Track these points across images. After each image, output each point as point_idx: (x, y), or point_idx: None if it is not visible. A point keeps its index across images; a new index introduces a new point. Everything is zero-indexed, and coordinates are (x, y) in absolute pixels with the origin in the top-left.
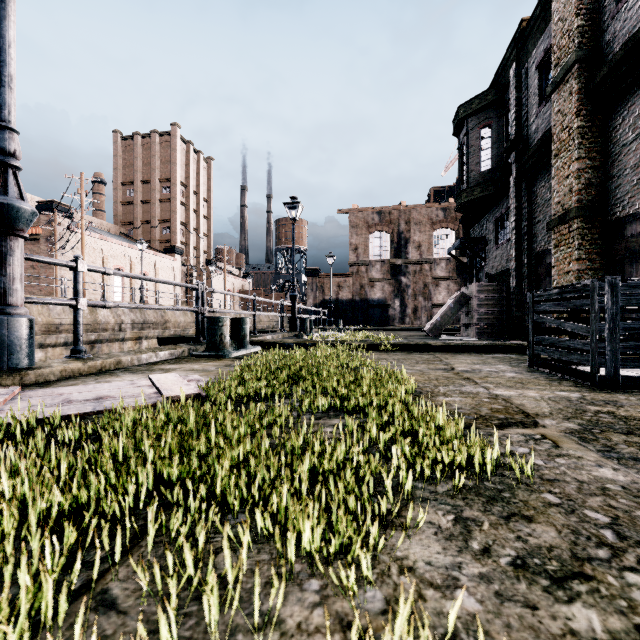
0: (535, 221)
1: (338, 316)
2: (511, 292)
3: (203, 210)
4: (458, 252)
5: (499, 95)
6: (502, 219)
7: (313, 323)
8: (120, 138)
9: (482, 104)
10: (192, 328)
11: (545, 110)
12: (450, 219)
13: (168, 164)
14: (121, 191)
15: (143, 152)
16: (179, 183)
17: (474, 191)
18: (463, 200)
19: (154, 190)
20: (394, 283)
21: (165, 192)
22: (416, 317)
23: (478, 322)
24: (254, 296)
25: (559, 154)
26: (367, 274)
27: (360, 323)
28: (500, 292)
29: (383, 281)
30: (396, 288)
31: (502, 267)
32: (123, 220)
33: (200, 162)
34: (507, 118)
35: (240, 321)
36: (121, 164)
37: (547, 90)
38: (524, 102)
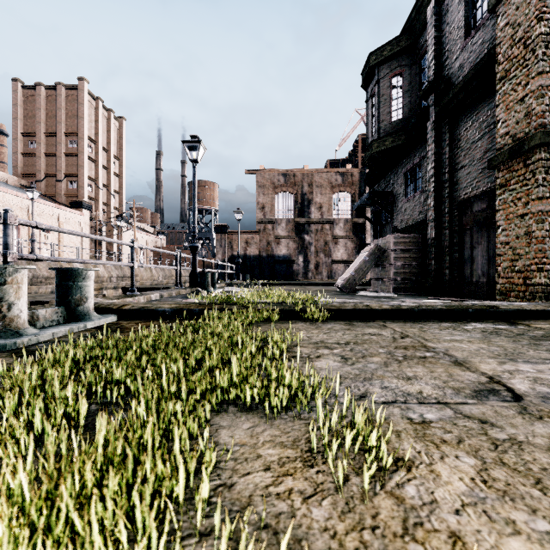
0: (458, 167)
1: (246, 271)
2: (428, 244)
3: (114, 167)
4: (354, 214)
5: (412, 41)
6: (413, 171)
7: (222, 278)
8: (21, 87)
9: (394, 50)
10: (95, 283)
11: (474, 40)
12: (347, 184)
13: (75, 118)
14: (22, 142)
15: (47, 104)
16: (87, 138)
17: (386, 141)
18: (374, 150)
19: (59, 143)
20: (298, 240)
21: (72, 146)
22: (318, 272)
23: (394, 276)
24: (132, 242)
25: (507, 75)
26: (273, 232)
27: (267, 277)
28: (416, 244)
29: (288, 238)
30: (300, 245)
31: (414, 220)
32: (24, 172)
33: (111, 120)
34: (420, 65)
35: (72, 274)
36: (22, 114)
37: (490, 3)
38: (444, 40)
